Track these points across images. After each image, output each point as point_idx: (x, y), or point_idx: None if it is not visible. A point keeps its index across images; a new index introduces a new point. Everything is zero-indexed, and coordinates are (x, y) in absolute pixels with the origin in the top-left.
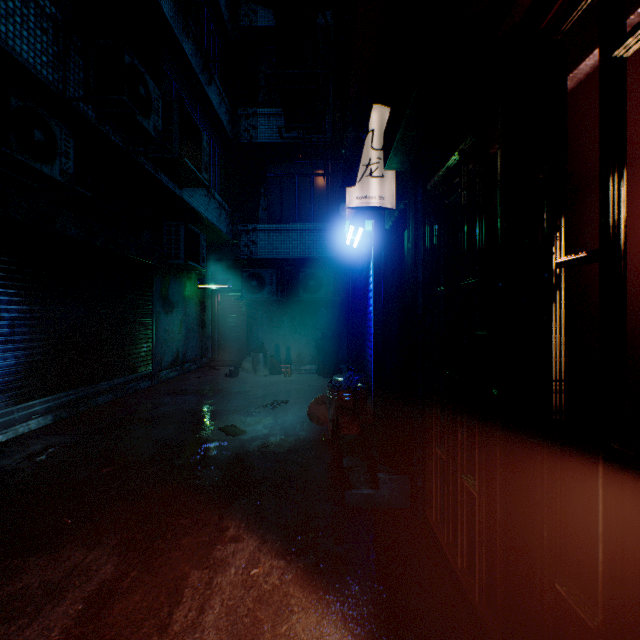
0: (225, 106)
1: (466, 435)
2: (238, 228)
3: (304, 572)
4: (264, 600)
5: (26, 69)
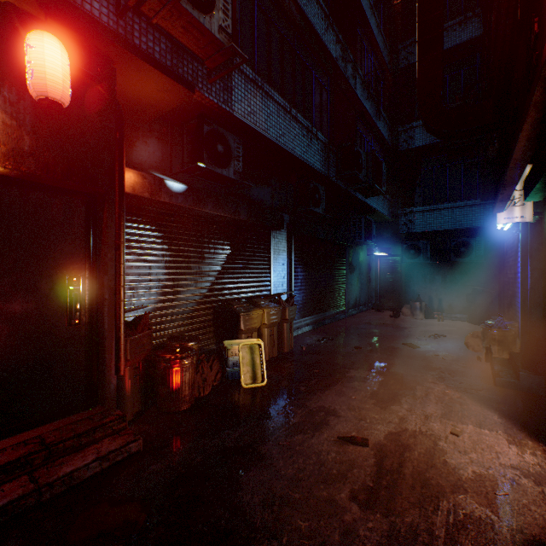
0: (386, 125)
1: None
2: (398, 212)
3: (472, 397)
4: (453, 399)
5: (318, 172)
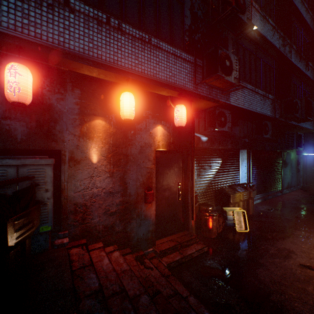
0: (312, 70)
1: None
2: None
3: None
4: None
5: (268, 116)
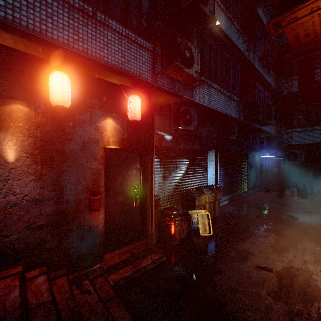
0: (273, 78)
1: None
2: (282, 132)
3: None
4: None
5: (234, 118)
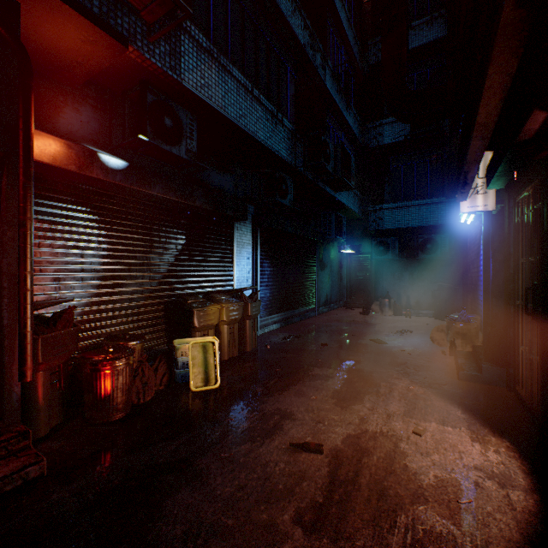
0: (357, 122)
1: (532, 335)
2: (368, 209)
3: (436, 393)
4: (417, 395)
5: (284, 161)
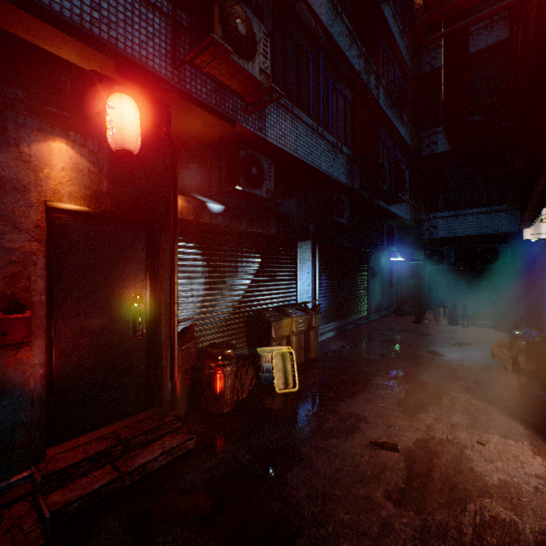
0: (409, 130)
1: None
2: (421, 218)
3: (498, 408)
4: (479, 409)
5: (343, 185)
